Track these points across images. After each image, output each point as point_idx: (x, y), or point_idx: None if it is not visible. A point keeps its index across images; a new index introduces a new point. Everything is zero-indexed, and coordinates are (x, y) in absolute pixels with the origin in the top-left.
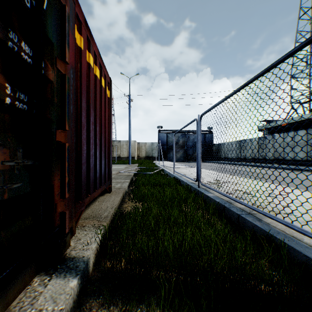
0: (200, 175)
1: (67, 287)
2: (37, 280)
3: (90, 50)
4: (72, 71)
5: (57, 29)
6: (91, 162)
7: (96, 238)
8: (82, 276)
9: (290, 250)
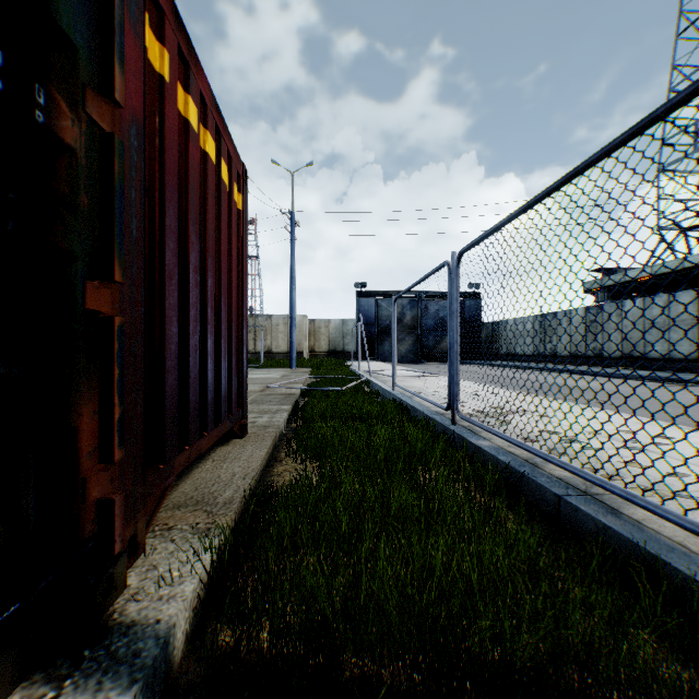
0: (458, 395)
1: None
2: None
3: (189, 88)
4: (136, 131)
5: (90, 13)
6: (193, 366)
7: (197, 564)
8: (150, 682)
9: None
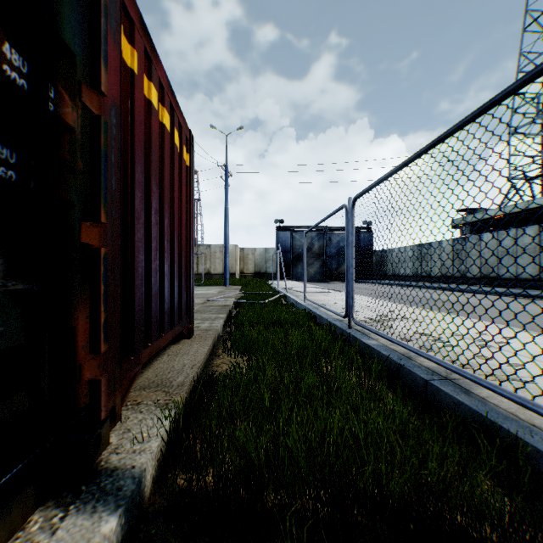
0: (353, 306)
1: (96, 534)
2: (39, 519)
3: (151, 77)
4: (115, 112)
5: (84, 29)
6: (154, 284)
7: (160, 428)
8: (129, 507)
9: (531, 453)
